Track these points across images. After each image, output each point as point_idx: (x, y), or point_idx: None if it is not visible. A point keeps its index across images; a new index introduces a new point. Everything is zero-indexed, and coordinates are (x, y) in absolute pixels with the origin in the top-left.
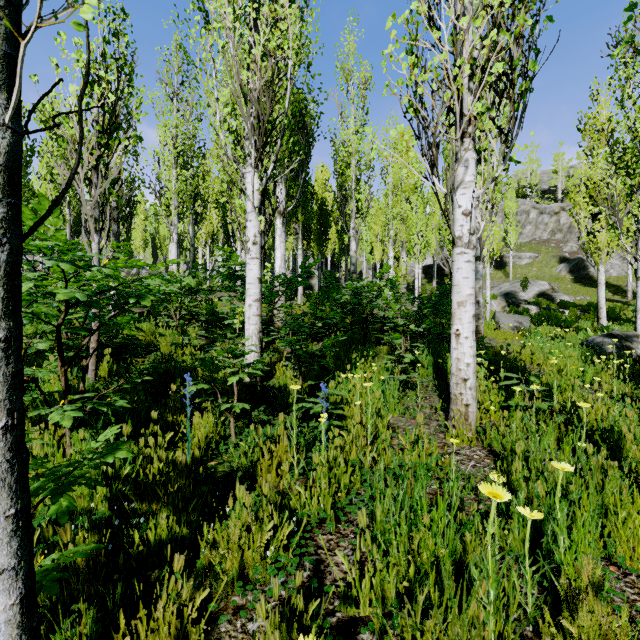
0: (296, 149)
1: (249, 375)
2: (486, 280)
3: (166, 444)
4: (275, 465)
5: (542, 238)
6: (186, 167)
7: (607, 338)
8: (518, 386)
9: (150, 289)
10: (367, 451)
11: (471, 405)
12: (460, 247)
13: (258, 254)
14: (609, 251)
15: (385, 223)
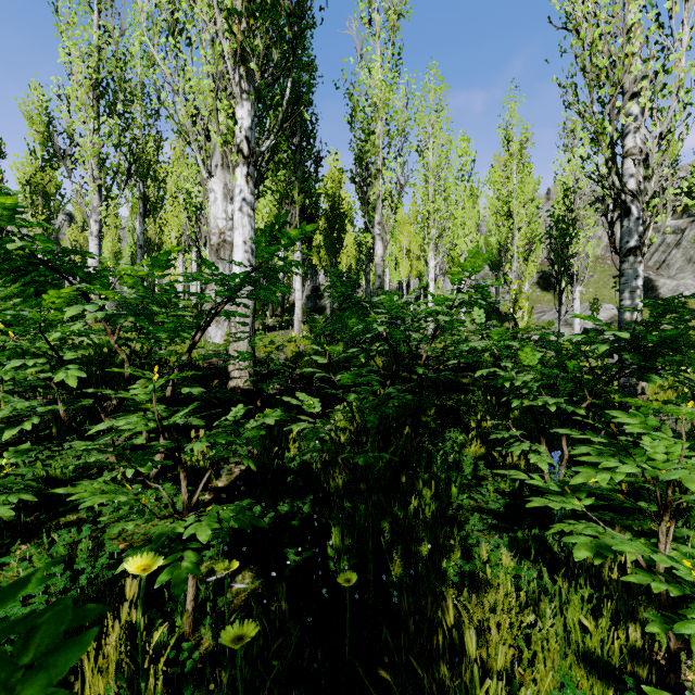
0: None
1: None
2: (574, 300)
3: None
4: None
5: (595, 254)
6: (111, 113)
7: None
8: None
9: None
10: None
11: None
12: None
13: None
14: None
15: (424, 218)
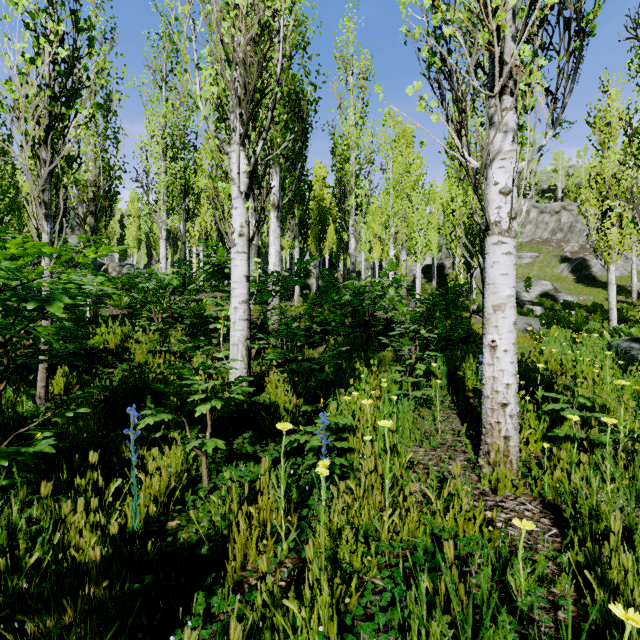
0: (290, 126)
1: (225, 402)
2: None
3: (118, 490)
4: (255, 537)
5: (543, 237)
6: (175, 159)
7: (634, 343)
8: (569, 411)
9: (80, 288)
10: (385, 517)
11: (511, 437)
12: (497, 235)
13: (245, 248)
14: (620, 249)
15: (386, 220)
